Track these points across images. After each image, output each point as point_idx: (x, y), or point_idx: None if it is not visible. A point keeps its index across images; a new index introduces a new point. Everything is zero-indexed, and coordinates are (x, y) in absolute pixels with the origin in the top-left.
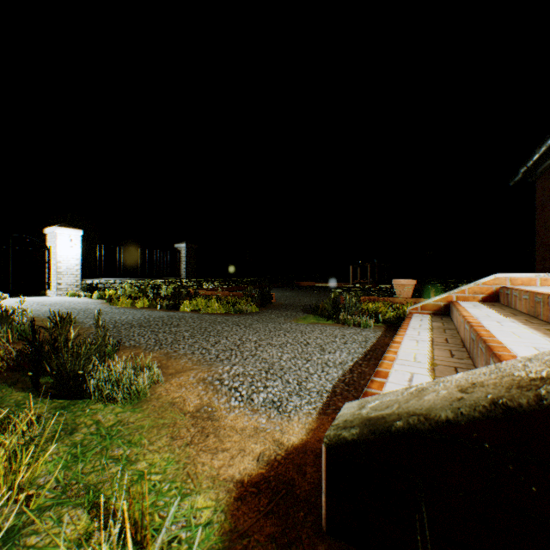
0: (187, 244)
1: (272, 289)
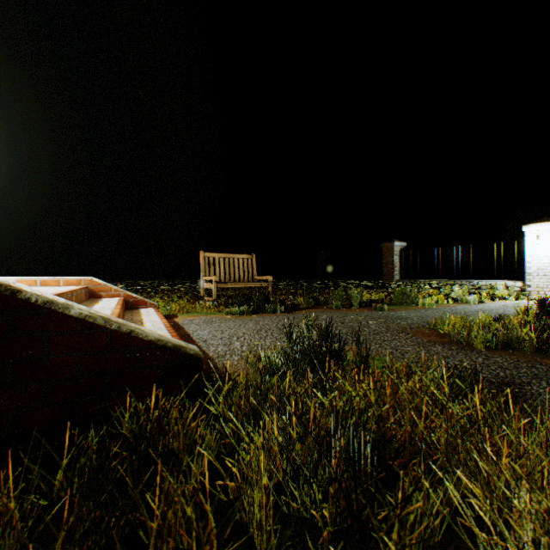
0: None
1: None
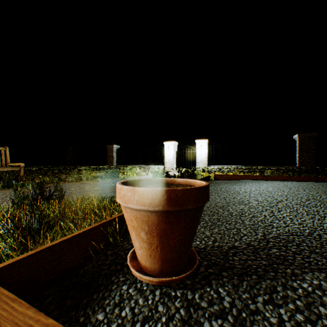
0: (299, 134)
1: (323, 184)
